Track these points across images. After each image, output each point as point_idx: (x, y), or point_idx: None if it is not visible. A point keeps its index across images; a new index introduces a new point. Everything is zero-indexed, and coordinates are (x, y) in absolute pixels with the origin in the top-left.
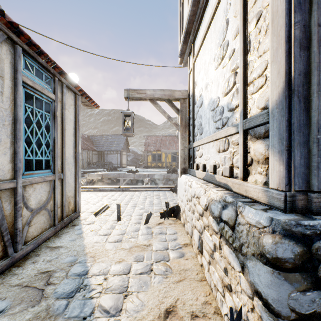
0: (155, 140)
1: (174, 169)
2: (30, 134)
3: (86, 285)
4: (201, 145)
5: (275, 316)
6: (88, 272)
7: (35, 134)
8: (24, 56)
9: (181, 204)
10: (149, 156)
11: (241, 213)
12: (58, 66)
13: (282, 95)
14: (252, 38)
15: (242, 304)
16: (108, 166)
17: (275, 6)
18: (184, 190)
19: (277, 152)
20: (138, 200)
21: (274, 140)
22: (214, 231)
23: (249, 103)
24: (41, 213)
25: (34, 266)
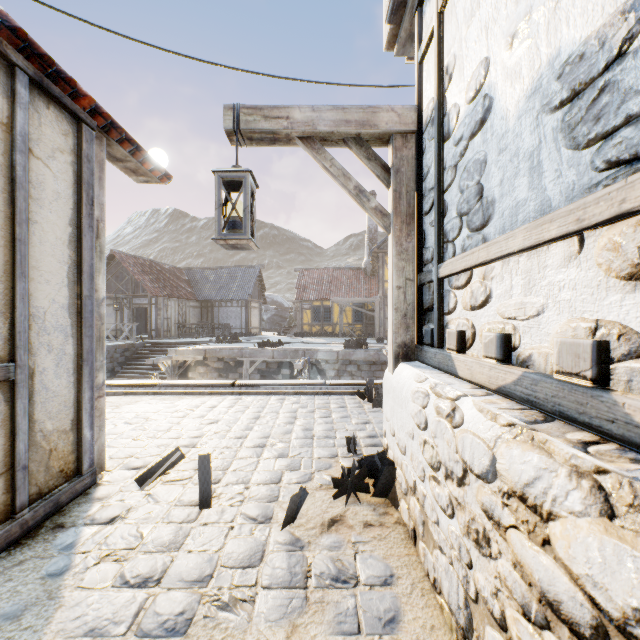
0: (319, 278)
1: (359, 339)
2: None
3: None
4: (485, 264)
5: None
6: None
7: None
8: None
9: (402, 459)
10: (307, 312)
11: None
12: None
13: None
14: None
15: None
16: (220, 332)
17: None
18: (415, 422)
19: None
20: (274, 423)
21: None
22: None
23: None
24: None
25: None
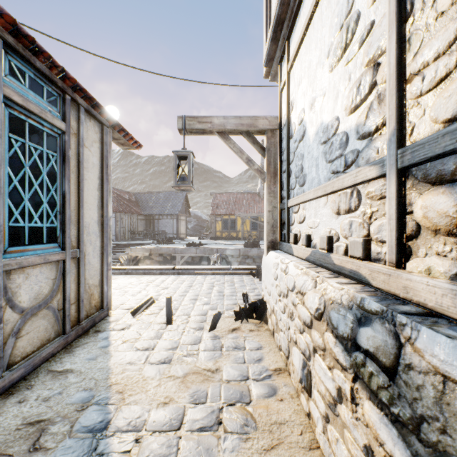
0: (227, 199)
1: (254, 242)
2: (20, 185)
3: (101, 454)
4: (303, 203)
5: None
6: (109, 423)
7: (29, 185)
8: (8, 54)
9: (269, 298)
10: (219, 223)
11: (411, 343)
12: (70, 76)
13: None
14: None
15: None
16: (159, 237)
17: None
18: (273, 277)
19: None
20: (201, 289)
21: None
22: (339, 364)
23: (409, 115)
24: (40, 314)
25: (20, 410)
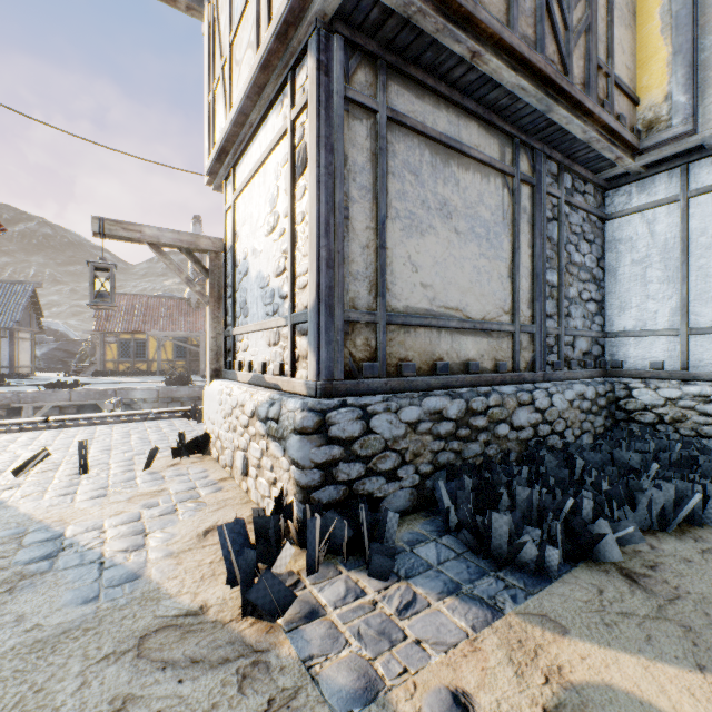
0: (130, 306)
1: (183, 377)
2: None
3: (72, 544)
4: (247, 333)
5: (302, 470)
6: (64, 534)
7: None
8: None
9: (214, 428)
10: (112, 346)
11: (285, 405)
12: None
13: (315, 302)
14: (299, 233)
15: (284, 484)
16: None
17: (312, 223)
18: (219, 404)
19: (313, 349)
20: (112, 439)
21: (311, 338)
22: (262, 435)
23: (297, 296)
24: None
25: None
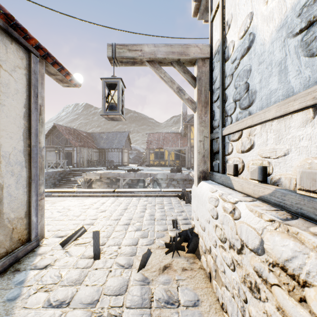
0: (158, 137)
1: (178, 168)
2: None
3: None
4: (250, 127)
5: None
6: None
7: None
8: None
9: (202, 233)
10: (152, 154)
11: None
12: None
13: None
14: None
15: None
16: (109, 164)
17: None
18: (210, 214)
19: None
20: (135, 212)
21: None
22: None
23: None
24: None
25: None
